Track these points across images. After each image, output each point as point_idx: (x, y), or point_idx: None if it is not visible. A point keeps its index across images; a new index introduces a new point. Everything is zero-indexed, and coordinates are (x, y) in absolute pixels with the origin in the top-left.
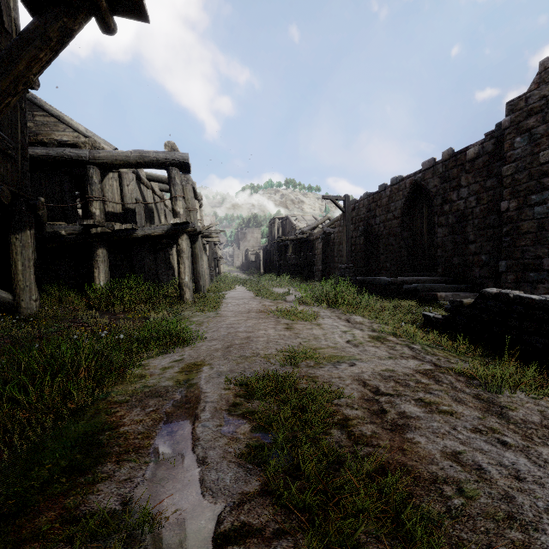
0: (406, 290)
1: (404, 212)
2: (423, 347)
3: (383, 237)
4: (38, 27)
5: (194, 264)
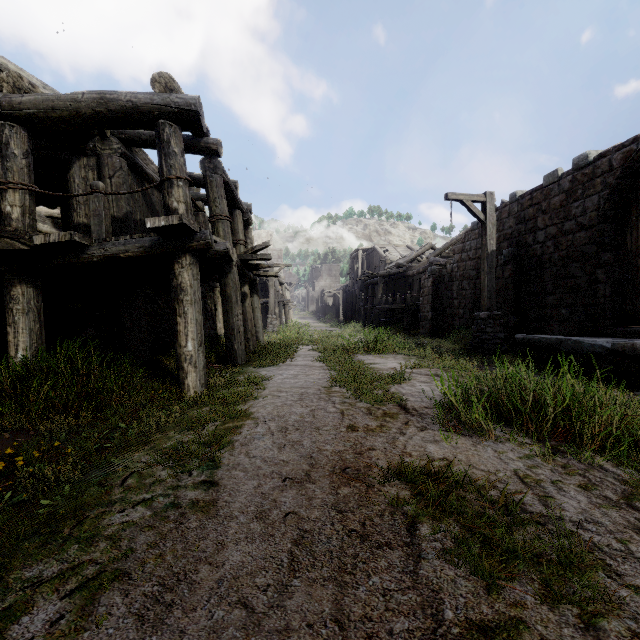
0: None
1: (605, 215)
2: None
3: (552, 263)
4: None
5: (224, 313)
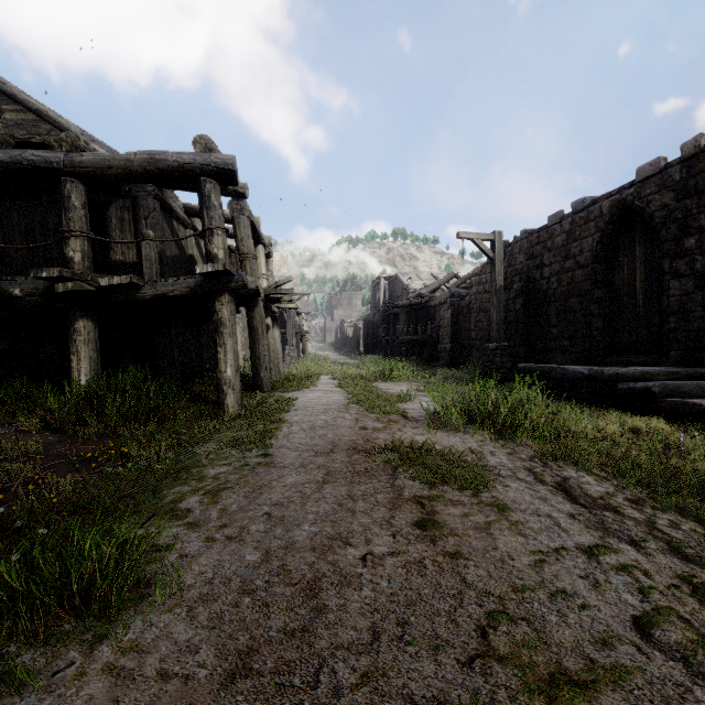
0: (624, 392)
1: (598, 256)
2: None
3: (556, 298)
4: None
5: (251, 344)
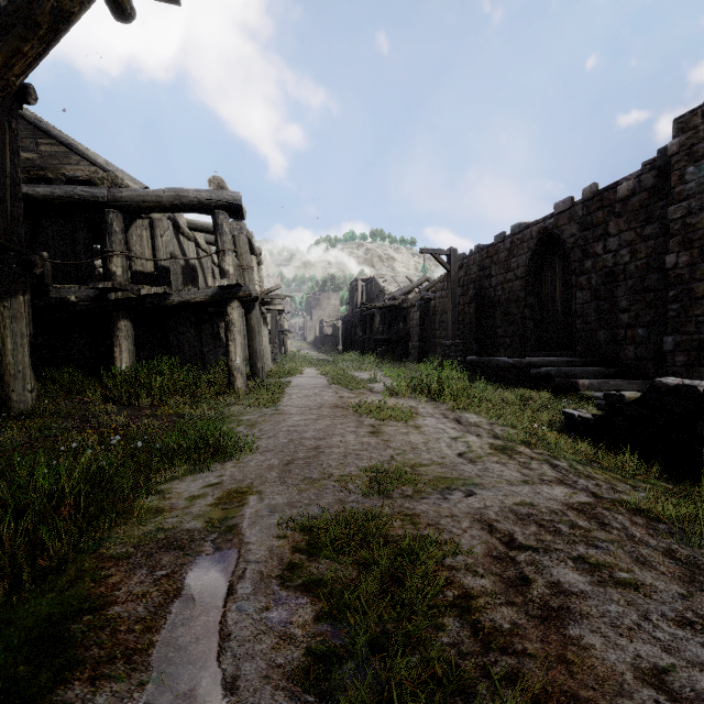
0: (534, 375)
1: (529, 270)
2: (571, 465)
3: (500, 303)
4: (20, 8)
5: (249, 340)
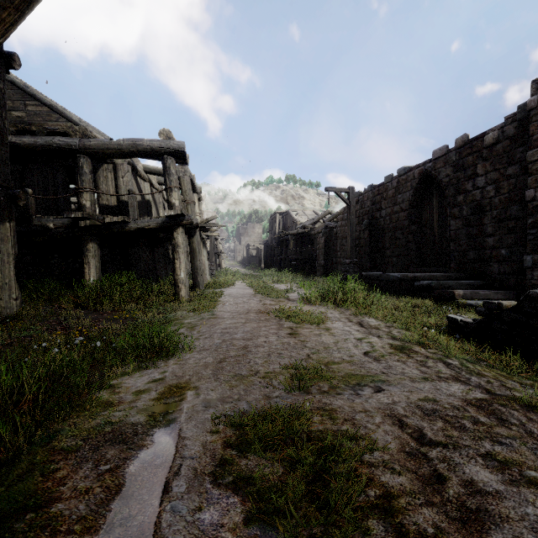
0: (417, 287)
1: (412, 204)
2: (462, 363)
3: (389, 230)
4: None
5: (191, 259)
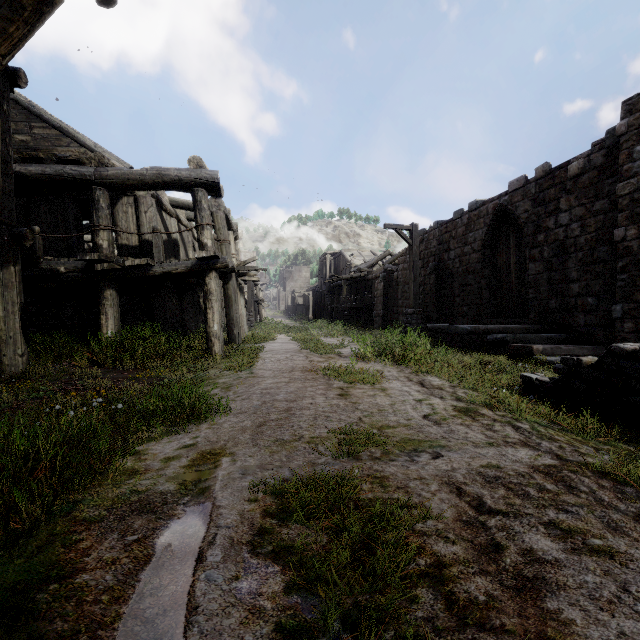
0: (490, 341)
1: (485, 244)
2: (533, 427)
3: (458, 275)
4: None
5: (226, 309)
